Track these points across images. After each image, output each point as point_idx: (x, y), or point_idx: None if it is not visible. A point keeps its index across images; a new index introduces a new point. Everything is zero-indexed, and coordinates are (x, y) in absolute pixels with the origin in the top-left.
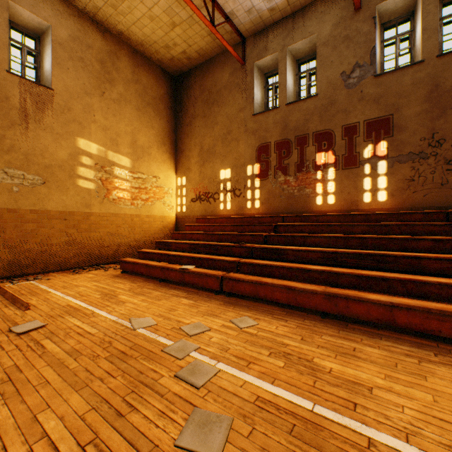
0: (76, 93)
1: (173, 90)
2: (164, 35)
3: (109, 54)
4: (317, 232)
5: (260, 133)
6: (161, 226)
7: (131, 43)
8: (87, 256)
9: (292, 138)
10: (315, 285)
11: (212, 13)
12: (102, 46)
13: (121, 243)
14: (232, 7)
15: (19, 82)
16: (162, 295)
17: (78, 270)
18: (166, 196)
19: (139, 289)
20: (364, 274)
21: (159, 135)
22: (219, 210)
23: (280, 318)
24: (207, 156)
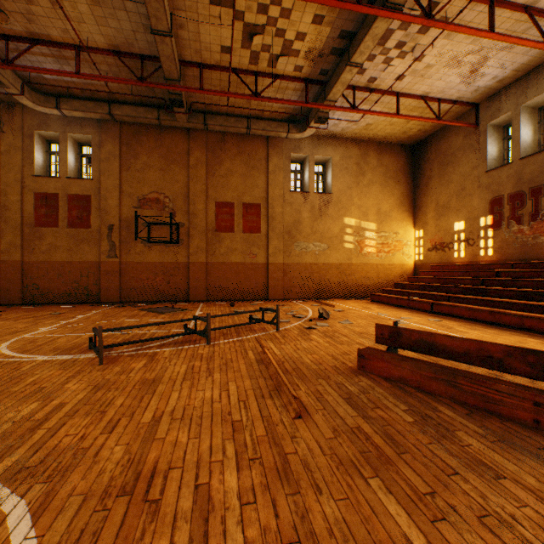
0: (343, 190)
1: (411, 157)
2: (400, 128)
3: (362, 156)
4: (535, 277)
5: (492, 187)
6: (400, 272)
7: (376, 140)
8: (349, 291)
9: (525, 189)
10: (488, 308)
11: (438, 110)
12: (357, 153)
13: (369, 284)
14: (457, 95)
15: (318, 196)
16: (394, 310)
17: (344, 299)
18: (404, 248)
19: (381, 308)
20: (527, 303)
21: (398, 199)
22: (453, 258)
23: (457, 322)
24: (441, 211)
